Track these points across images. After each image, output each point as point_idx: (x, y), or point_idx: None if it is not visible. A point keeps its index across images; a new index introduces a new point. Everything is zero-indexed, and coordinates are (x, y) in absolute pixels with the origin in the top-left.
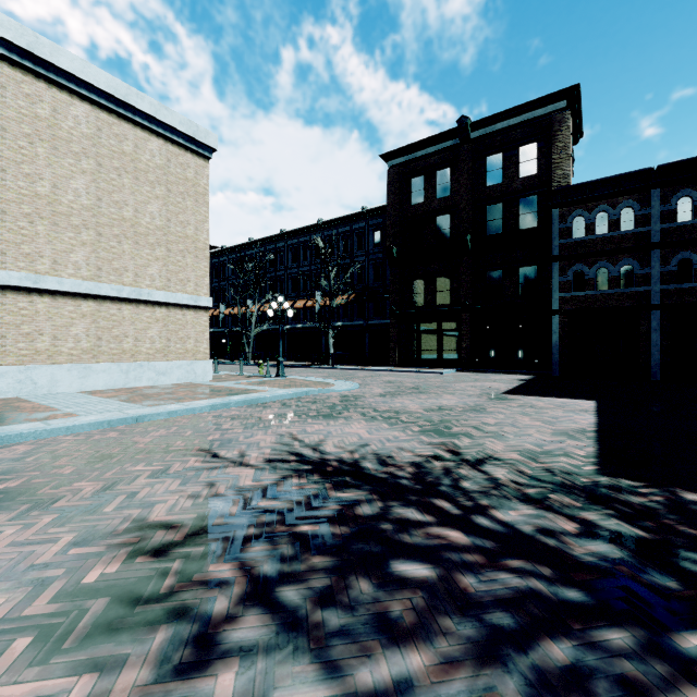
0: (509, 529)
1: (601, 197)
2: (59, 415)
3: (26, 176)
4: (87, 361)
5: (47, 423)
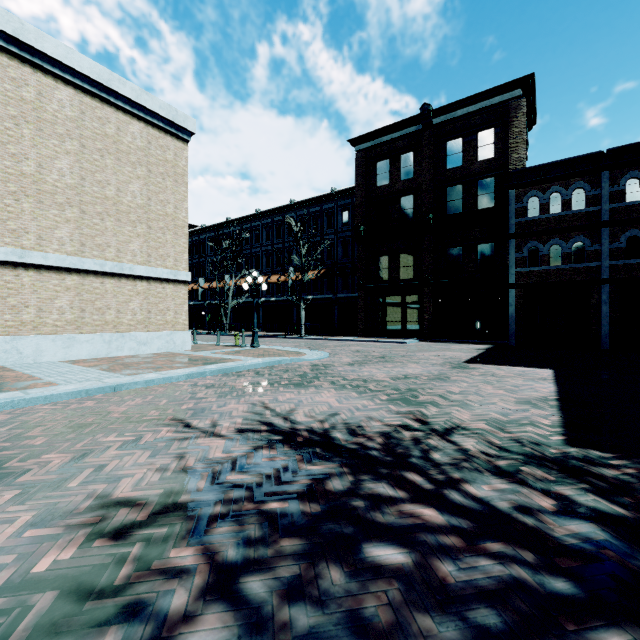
0: (484, 506)
1: (554, 179)
2: (39, 384)
3: (12, 156)
4: (71, 331)
5: (26, 392)
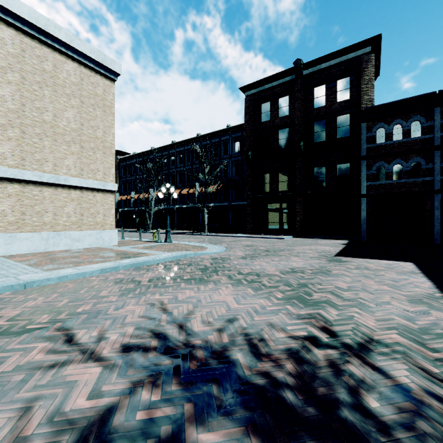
0: None
1: (397, 114)
2: None
3: None
4: (12, 231)
5: None
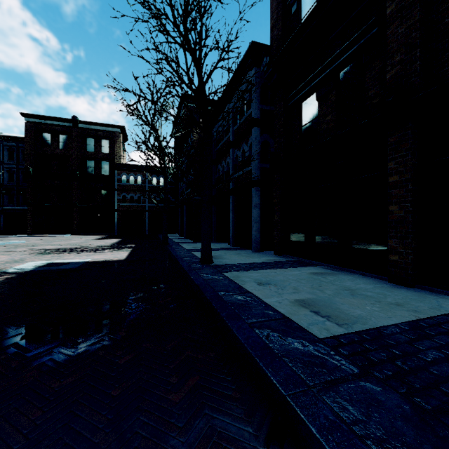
0: (93, 248)
1: (132, 170)
2: None
3: None
4: None
5: None
